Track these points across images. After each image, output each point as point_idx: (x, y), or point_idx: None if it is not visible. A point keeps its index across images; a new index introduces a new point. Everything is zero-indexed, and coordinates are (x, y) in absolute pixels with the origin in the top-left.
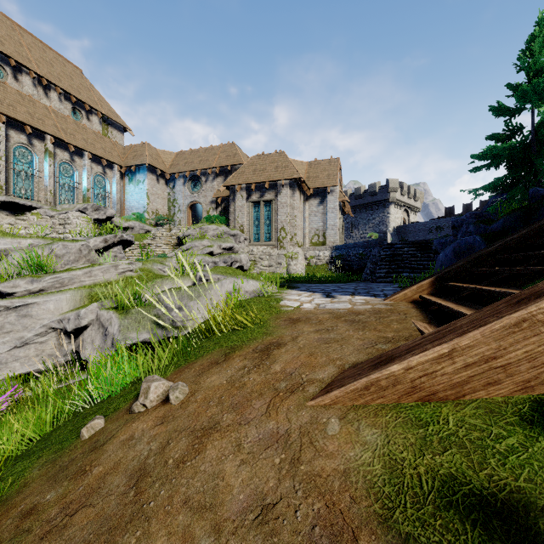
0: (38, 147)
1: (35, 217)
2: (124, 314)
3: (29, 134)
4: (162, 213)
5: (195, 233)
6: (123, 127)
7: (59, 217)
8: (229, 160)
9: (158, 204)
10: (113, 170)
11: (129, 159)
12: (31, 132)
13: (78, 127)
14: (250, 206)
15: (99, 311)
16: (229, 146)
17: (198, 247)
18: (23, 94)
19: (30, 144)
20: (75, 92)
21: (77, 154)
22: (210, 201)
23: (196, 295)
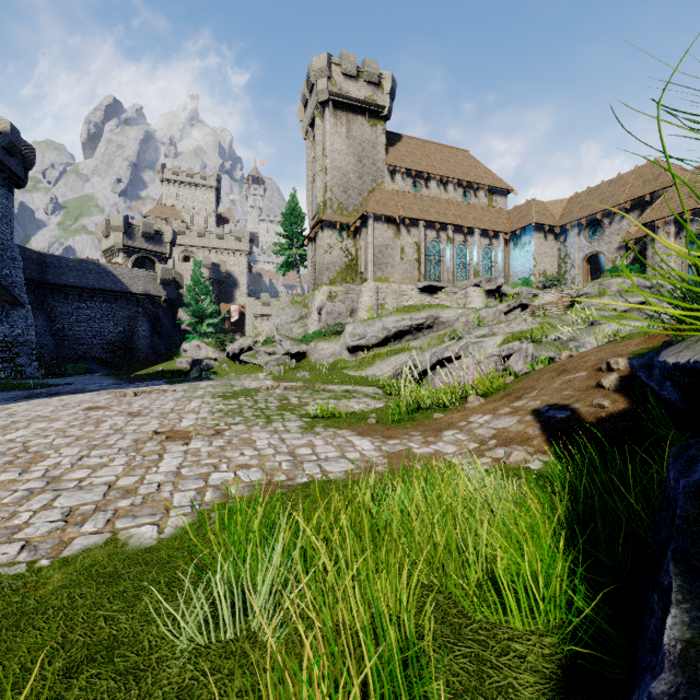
0: (443, 237)
1: (443, 295)
2: (537, 344)
3: (438, 229)
4: (550, 273)
5: (592, 291)
6: (506, 190)
7: (460, 292)
8: (646, 187)
9: (545, 264)
10: (498, 239)
11: (514, 223)
12: (439, 227)
13: (469, 209)
14: (681, 243)
15: (519, 345)
16: (647, 167)
17: (595, 306)
18: (432, 198)
19: (437, 236)
20: (465, 176)
21: (469, 233)
22: (616, 248)
23: (587, 332)
